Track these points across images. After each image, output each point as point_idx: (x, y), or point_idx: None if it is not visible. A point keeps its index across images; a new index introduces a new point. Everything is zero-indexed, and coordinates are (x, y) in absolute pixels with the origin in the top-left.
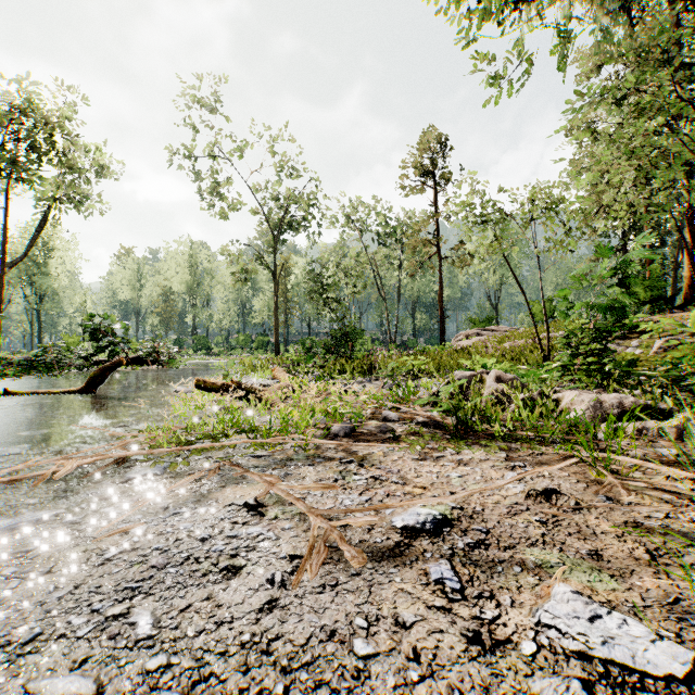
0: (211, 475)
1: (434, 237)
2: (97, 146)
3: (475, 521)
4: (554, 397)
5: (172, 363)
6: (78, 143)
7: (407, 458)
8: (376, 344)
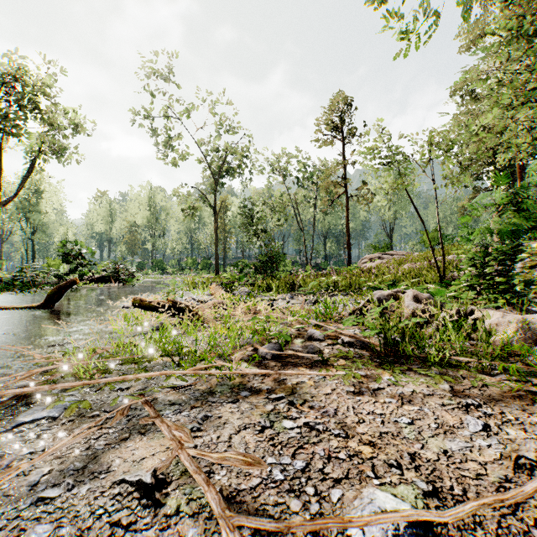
0: (116, 418)
1: (343, 179)
2: (74, 108)
3: (465, 524)
4: (474, 317)
5: (130, 281)
6: (56, 104)
7: (341, 391)
8: (295, 266)
